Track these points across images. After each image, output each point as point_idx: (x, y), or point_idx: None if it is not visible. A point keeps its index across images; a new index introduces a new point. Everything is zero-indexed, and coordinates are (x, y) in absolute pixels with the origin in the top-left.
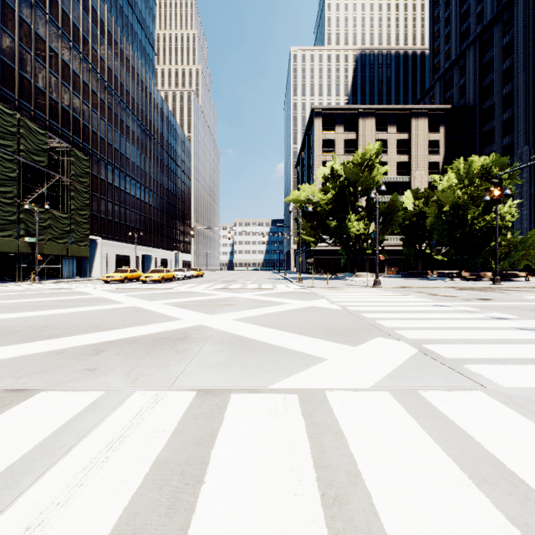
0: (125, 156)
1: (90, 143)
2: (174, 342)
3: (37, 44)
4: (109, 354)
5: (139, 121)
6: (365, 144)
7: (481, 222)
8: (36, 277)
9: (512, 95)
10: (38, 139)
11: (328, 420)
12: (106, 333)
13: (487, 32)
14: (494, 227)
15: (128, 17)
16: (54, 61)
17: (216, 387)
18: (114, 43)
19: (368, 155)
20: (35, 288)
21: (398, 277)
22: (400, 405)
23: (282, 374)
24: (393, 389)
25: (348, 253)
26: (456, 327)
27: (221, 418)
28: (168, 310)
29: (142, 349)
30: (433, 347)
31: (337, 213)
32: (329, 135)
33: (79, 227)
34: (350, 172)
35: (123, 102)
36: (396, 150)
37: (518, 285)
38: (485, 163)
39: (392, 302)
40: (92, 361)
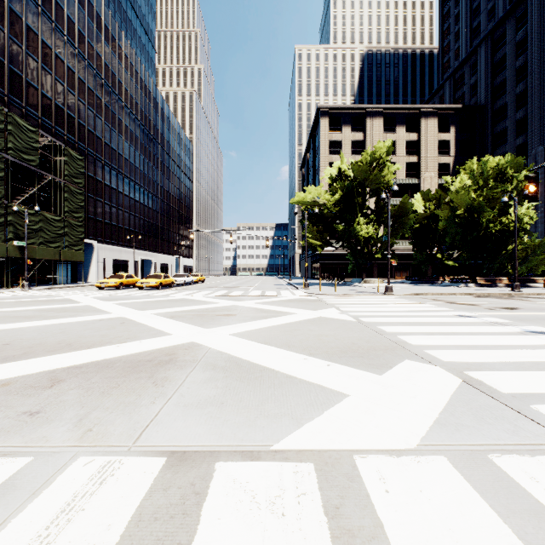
0: (124, 157)
1: (86, 142)
2: (155, 367)
3: (28, 37)
4: (67, 387)
5: (138, 121)
6: (373, 144)
7: (497, 225)
8: (25, 283)
9: (525, 94)
10: (29, 136)
11: (366, 524)
12: (75, 353)
13: (500, 28)
14: (511, 230)
15: (126, 13)
16: (47, 56)
17: (197, 447)
18: (111, 38)
19: (377, 155)
20: (21, 295)
21: (408, 283)
22: (471, 485)
23: (291, 422)
24: (450, 452)
25: (356, 258)
26: (494, 344)
27: (195, 518)
28: (158, 322)
29: (112, 377)
30: (479, 375)
31: (345, 216)
32: (336, 135)
33: (73, 231)
34: (359, 172)
35: (121, 100)
36: (405, 150)
37: (539, 292)
38: (500, 163)
39: (409, 311)
40: (40, 398)
